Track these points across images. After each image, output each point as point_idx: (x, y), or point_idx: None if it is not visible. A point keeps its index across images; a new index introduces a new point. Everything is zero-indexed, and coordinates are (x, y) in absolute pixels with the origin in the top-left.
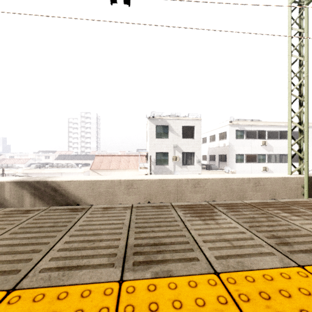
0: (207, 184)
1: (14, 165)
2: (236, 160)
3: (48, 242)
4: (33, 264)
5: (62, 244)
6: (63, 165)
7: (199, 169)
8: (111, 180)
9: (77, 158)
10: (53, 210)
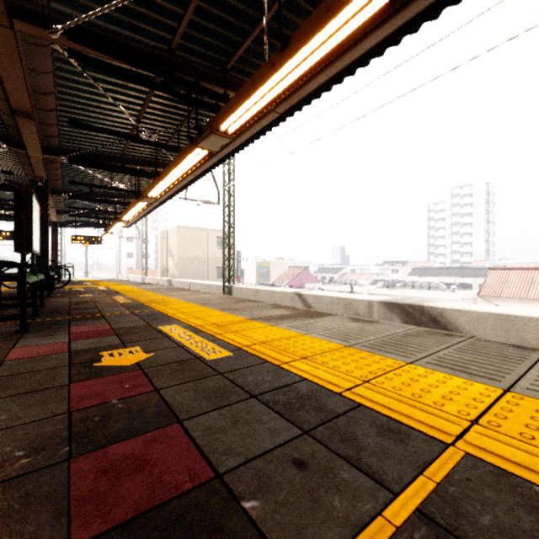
0: None
1: (357, 282)
2: None
3: (510, 369)
4: (511, 381)
5: (534, 376)
6: (422, 286)
7: None
8: None
9: (445, 274)
10: (484, 341)
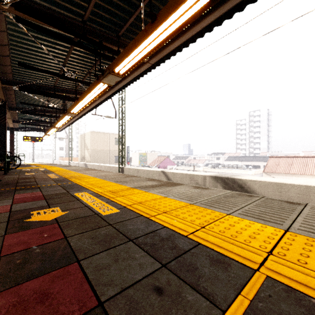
0: None
1: (197, 164)
2: None
3: (287, 216)
4: (288, 224)
5: (301, 221)
6: (233, 166)
7: None
8: (306, 186)
9: (246, 160)
10: (270, 199)
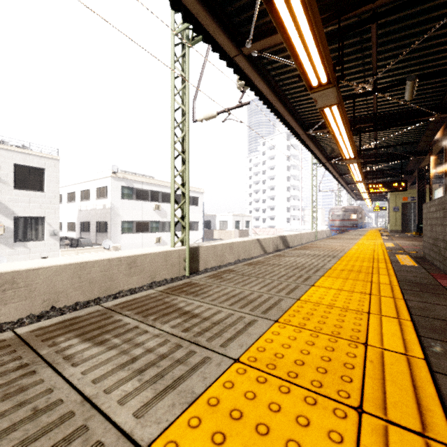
0: (37, 279)
1: None
2: (122, 230)
3: None
4: None
5: None
6: None
7: (55, 248)
8: None
9: None
10: None
